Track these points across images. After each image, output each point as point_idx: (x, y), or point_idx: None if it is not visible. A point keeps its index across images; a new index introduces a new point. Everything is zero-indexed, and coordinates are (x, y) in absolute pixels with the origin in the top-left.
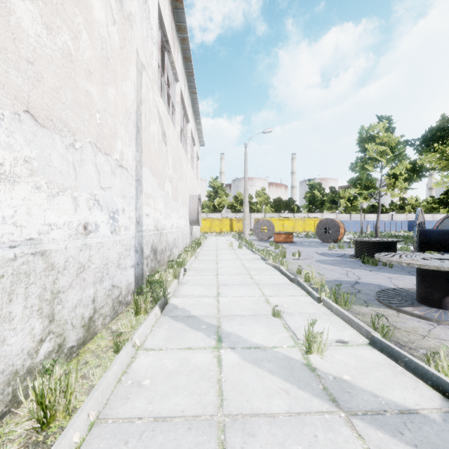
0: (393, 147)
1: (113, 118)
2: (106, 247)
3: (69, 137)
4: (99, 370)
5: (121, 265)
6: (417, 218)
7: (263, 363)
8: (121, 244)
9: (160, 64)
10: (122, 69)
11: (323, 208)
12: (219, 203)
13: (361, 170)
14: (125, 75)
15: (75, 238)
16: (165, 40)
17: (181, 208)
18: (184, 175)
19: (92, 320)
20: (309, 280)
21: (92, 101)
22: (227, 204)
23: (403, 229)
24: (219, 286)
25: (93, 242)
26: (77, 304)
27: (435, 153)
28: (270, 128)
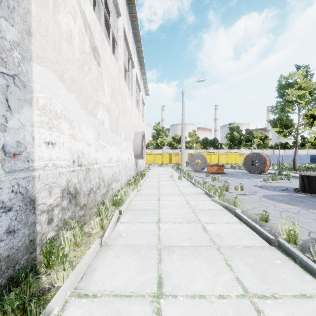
0: (310, 91)
1: None
2: None
3: None
4: None
5: None
6: None
7: None
8: None
9: None
10: None
11: (240, 145)
12: (161, 141)
13: (281, 112)
14: None
15: None
16: None
17: (124, 142)
18: (128, 112)
19: None
20: (295, 241)
21: None
22: (167, 142)
23: (306, 161)
24: (162, 253)
25: None
26: None
27: None
28: (203, 77)
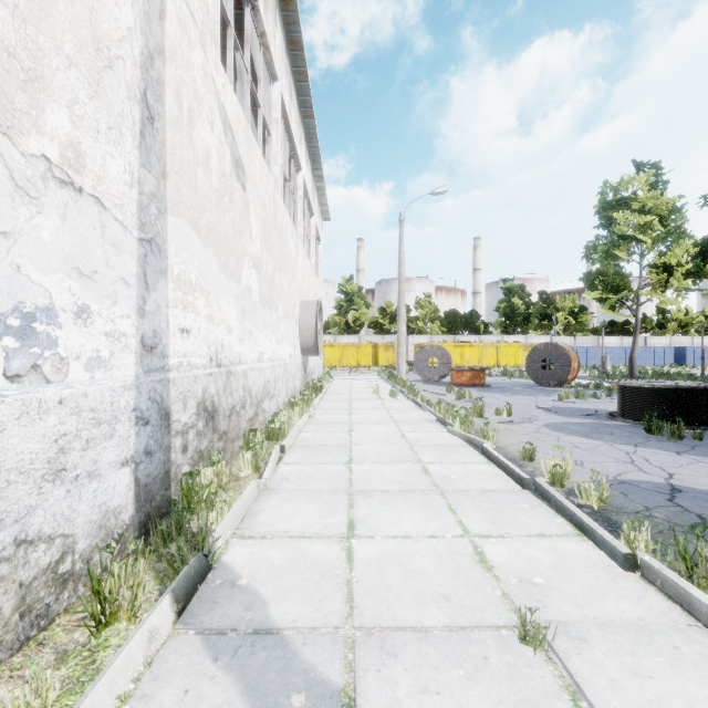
0: (663, 217)
1: (23, 25)
2: None
3: None
4: None
5: (68, 470)
6: None
7: None
8: (72, 409)
9: (231, 21)
10: None
11: (527, 326)
12: (356, 318)
13: (604, 259)
14: None
15: None
16: None
17: (282, 323)
18: (290, 263)
19: None
20: (561, 482)
21: None
22: (369, 321)
23: (666, 361)
24: (354, 498)
25: None
26: None
27: None
28: (444, 186)
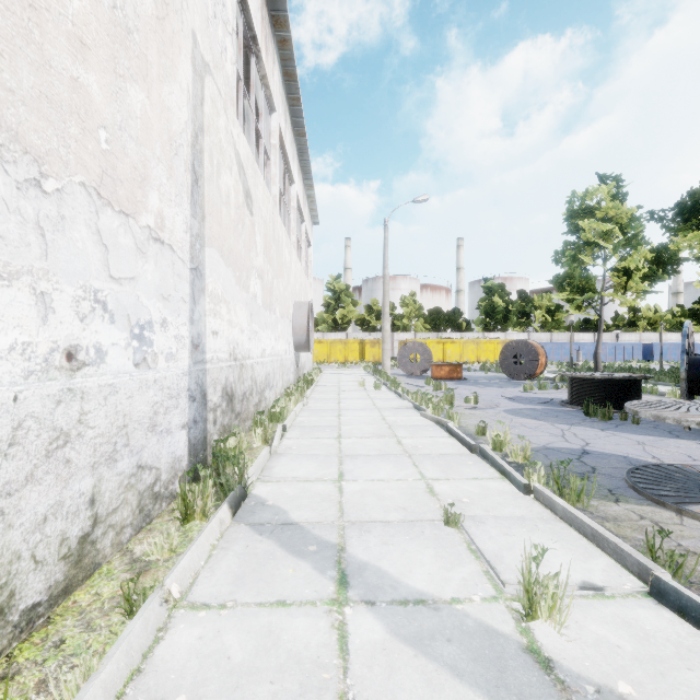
0: (623, 225)
1: (140, 147)
2: (123, 393)
3: (27, 165)
4: (72, 675)
5: (158, 426)
6: (685, 339)
7: (436, 646)
8: (159, 386)
9: (241, 76)
10: (161, 60)
11: (507, 323)
12: (343, 316)
13: (572, 263)
14: (169, 72)
15: (43, 377)
16: (251, 36)
17: (279, 323)
18: (286, 269)
19: (88, 540)
20: (500, 447)
21: (90, 103)
22: (356, 318)
23: (635, 357)
24: (343, 459)
25: (91, 384)
26: (48, 515)
27: (699, 232)
28: (425, 195)
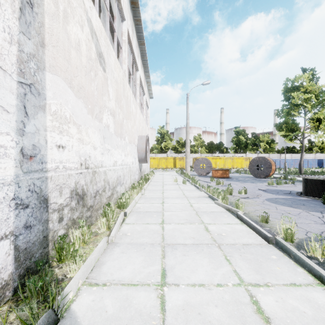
0: (316, 95)
1: None
2: None
3: None
4: None
5: None
6: None
7: None
8: None
9: None
10: None
11: (246, 149)
12: (165, 145)
13: (286, 116)
14: None
15: None
16: None
17: (128, 146)
18: (132, 116)
19: None
20: (291, 239)
21: None
22: (171, 147)
23: (313, 166)
24: (165, 250)
25: None
26: None
27: None
28: (208, 80)
